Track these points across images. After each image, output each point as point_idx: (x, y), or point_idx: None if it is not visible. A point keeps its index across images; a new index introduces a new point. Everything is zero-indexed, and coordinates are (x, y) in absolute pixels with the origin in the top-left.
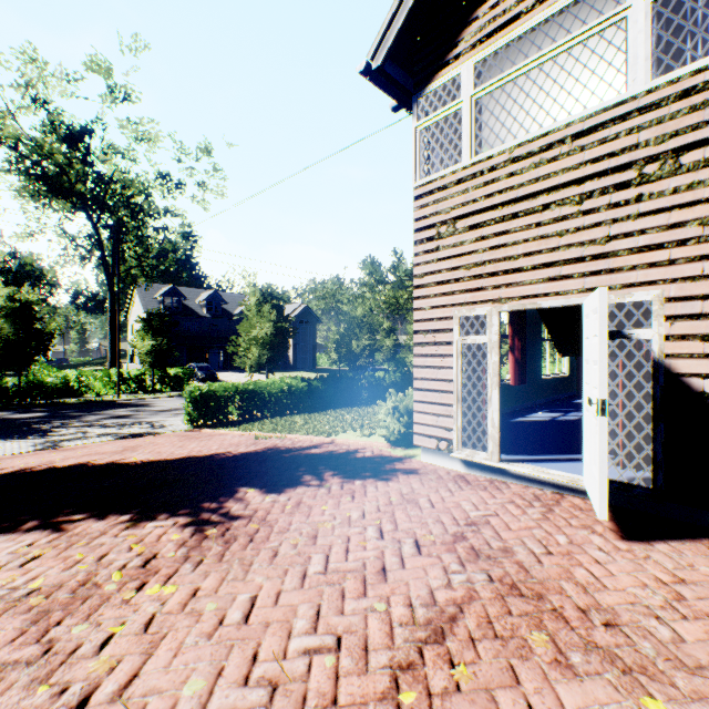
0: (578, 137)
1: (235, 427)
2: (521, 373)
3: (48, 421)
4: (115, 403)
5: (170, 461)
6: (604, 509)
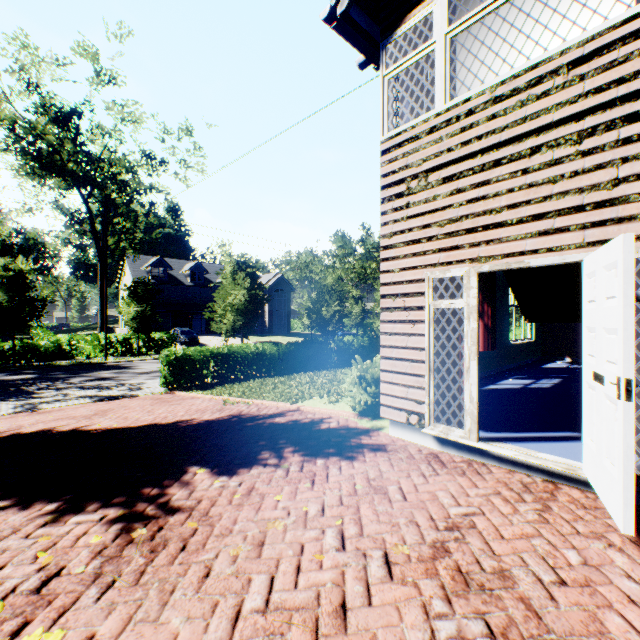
0: (577, 65)
1: (208, 389)
2: (490, 339)
3: (35, 383)
4: (102, 365)
5: (130, 429)
6: (630, 520)
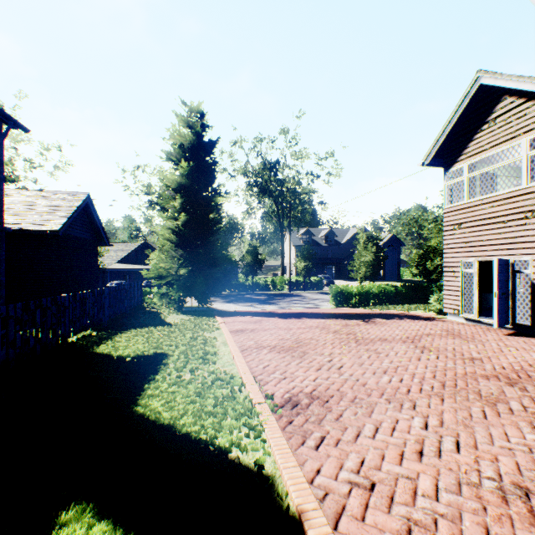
0: (505, 199)
1: (355, 308)
2: None
3: (271, 300)
4: (289, 294)
5: (340, 313)
6: (495, 324)
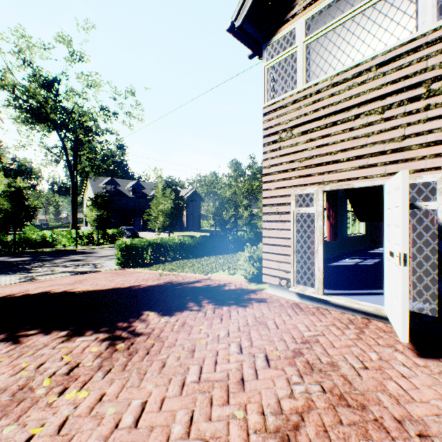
0: (381, 66)
1: (148, 267)
2: (334, 233)
3: (30, 263)
4: (74, 251)
5: (101, 291)
6: (405, 334)
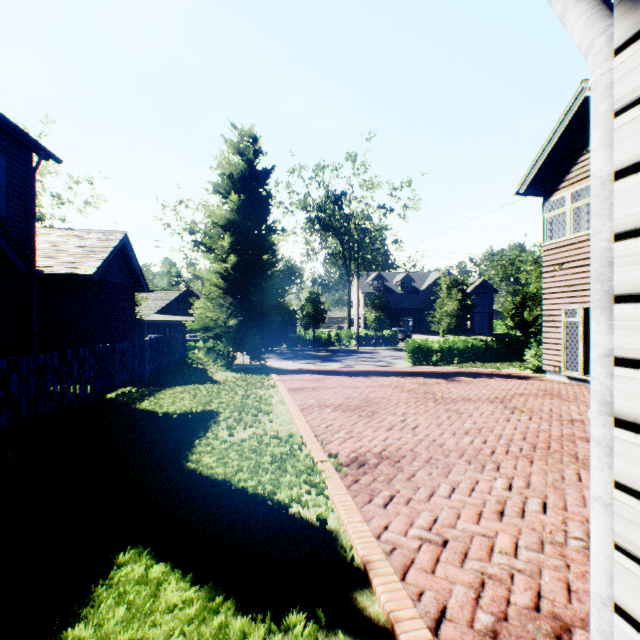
0: None
1: (436, 366)
2: None
3: (335, 357)
4: (357, 351)
5: (417, 371)
6: None
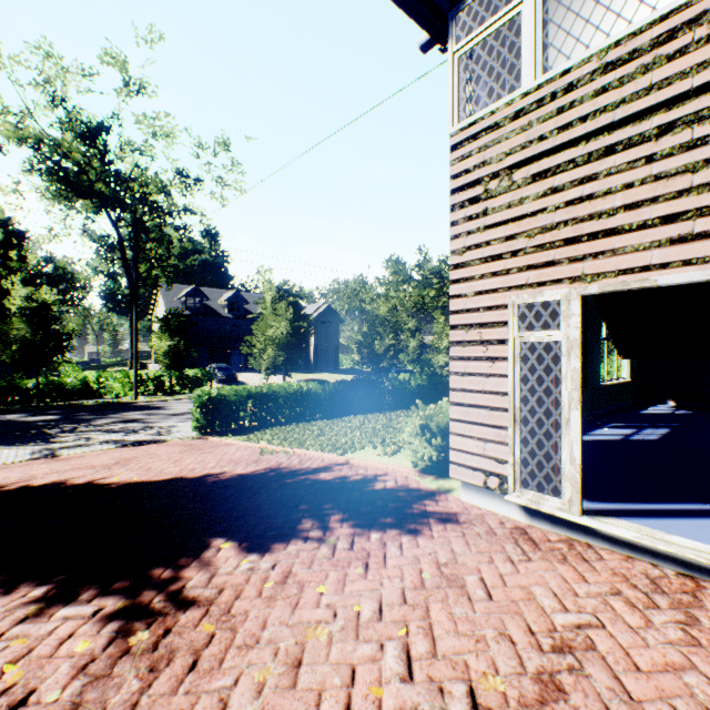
0: None
1: (246, 434)
2: None
3: (57, 425)
4: (131, 406)
5: (151, 484)
6: None
